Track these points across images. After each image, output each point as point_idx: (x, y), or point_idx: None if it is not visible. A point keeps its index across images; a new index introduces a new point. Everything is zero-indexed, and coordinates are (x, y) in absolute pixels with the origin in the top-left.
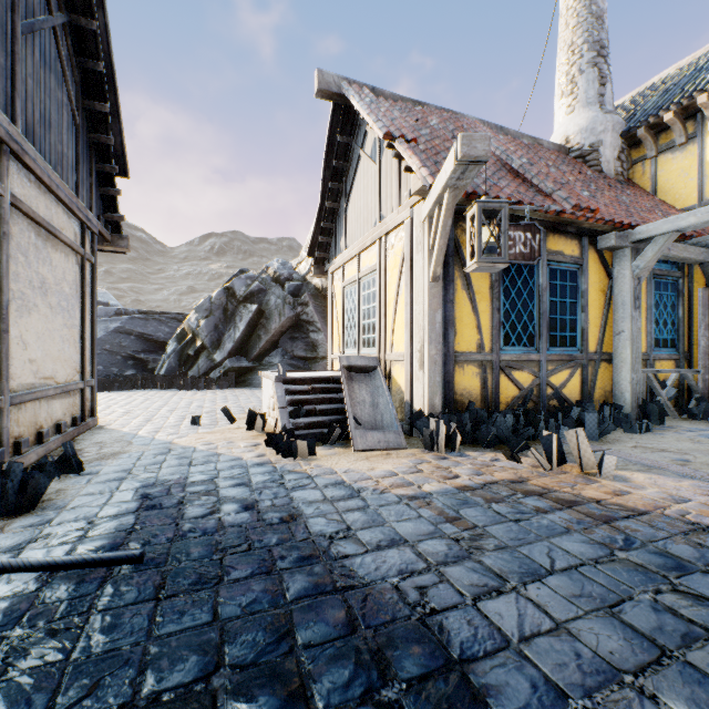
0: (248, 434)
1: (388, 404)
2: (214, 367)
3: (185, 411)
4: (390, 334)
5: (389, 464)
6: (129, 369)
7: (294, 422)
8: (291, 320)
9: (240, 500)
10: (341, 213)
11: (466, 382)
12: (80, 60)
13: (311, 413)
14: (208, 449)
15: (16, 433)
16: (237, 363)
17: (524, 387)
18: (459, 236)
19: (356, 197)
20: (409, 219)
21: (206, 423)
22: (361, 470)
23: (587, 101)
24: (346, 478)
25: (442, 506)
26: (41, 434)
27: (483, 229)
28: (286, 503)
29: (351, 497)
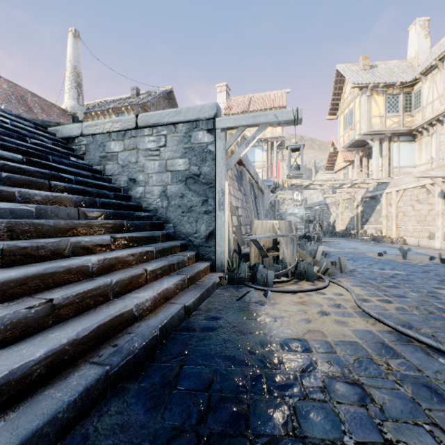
0: None
1: None
2: None
3: None
4: None
5: None
6: None
7: None
8: None
9: None
10: None
11: None
12: None
13: None
14: None
15: None
16: None
17: None
18: None
19: None
20: None
21: None
22: None
23: (74, 98)
24: None
25: None
26: None
27: None
28: None
29: None
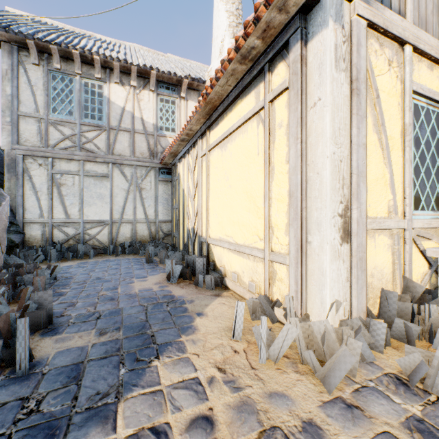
0: None
1: None
2: None
3: None
4: None
5: None
6: None
7: None
8: None
9: None
10: None
11: None
12: None
13: None
14: None
15: None
16: None
17: None
18: None
19: None
20: None
21: None
22: None
23: None
24: None
25: None
26: None
27: None
28: None
29: None
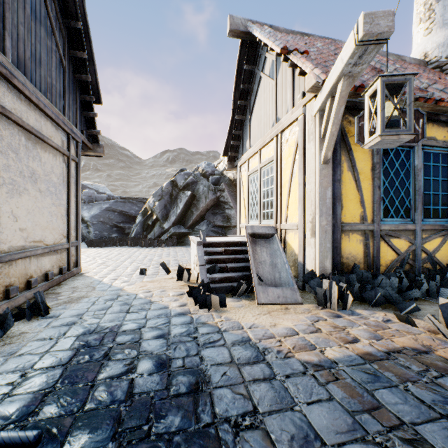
0: (177, 284)
1: (284, 264)
2: (163, 232)
3: (140, 263)
4: (285, 208)
5: (289, 320)
6: (113, 233)
7: (210, 277)
8: (213, 201)
9: (156, 356)
10: (247, 122)
11: (351, 248)
12: (65, 21)
13: (224, 270)
14: (145, 296)
15: (6, 283)
16: (178, 230)
17: (401, 252)
18: (345, 126)
19: (257, 109)
20: (301, 116)
21: (150, 273)
22: (264, 326)
23: (443, 22)
24: (251, 334)
25: (352, 383)
26: (30, 282)
27: (385, 104)
28: (195, 364)
29: (257, 361)
